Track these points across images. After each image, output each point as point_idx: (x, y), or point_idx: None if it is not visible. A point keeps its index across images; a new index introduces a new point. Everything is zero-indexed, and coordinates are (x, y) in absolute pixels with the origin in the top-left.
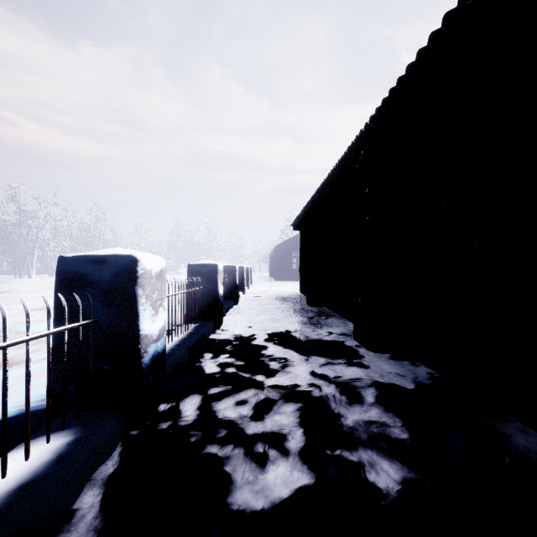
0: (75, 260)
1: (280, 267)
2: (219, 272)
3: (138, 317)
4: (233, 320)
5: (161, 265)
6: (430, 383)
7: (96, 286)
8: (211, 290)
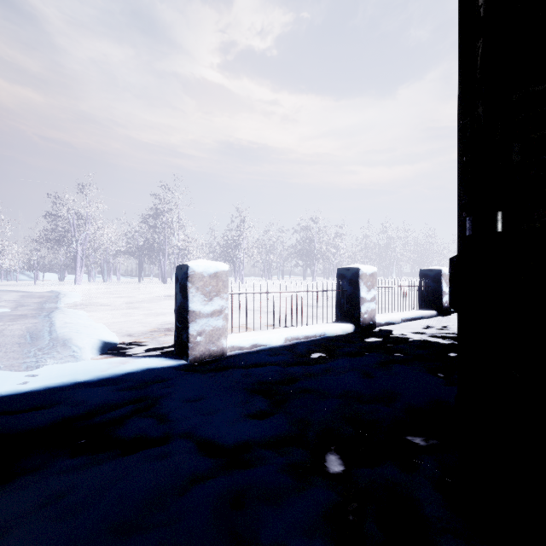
0: None
1: None
2: None
3: None
4: None
5: None
6: None
7: None
8: None
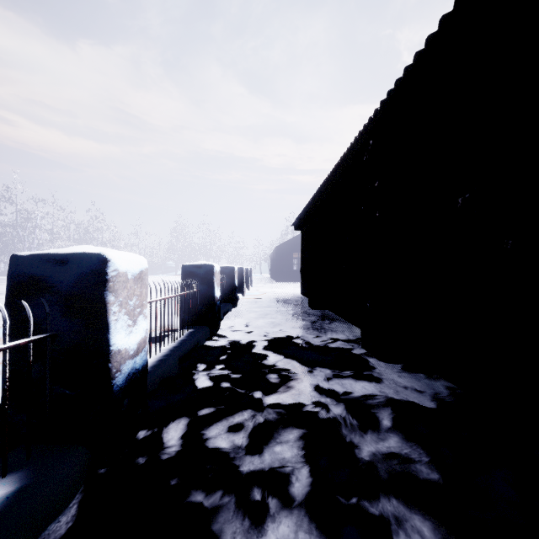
0: (30, 260)
1: (281, 268)
2: (215, 273)
3: (108, 329)
4: (231, 325)
5: (141, 266)
6: (454, 402)
7: (55, 292)
8: (207, 293)
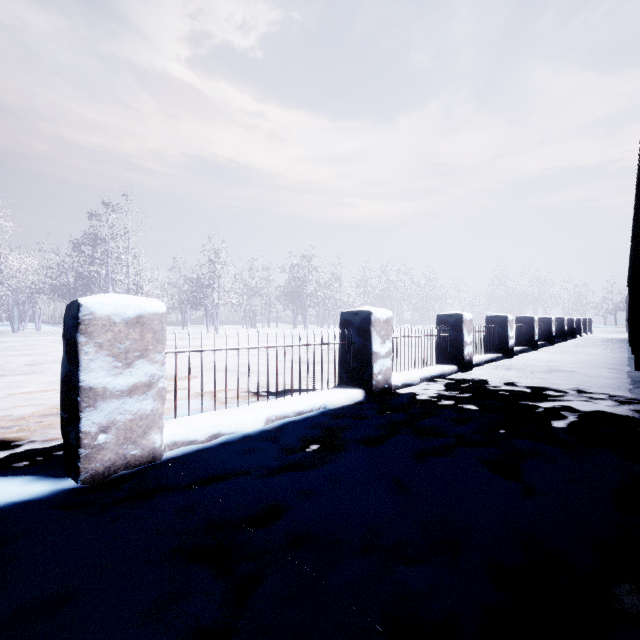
0: (539, 318)
1: None
2: (564, 321)
3: (552, 327)
4: (571, 342)
5: (554, 318)
6: None
7: (544, 322)
8: (561, 328)
